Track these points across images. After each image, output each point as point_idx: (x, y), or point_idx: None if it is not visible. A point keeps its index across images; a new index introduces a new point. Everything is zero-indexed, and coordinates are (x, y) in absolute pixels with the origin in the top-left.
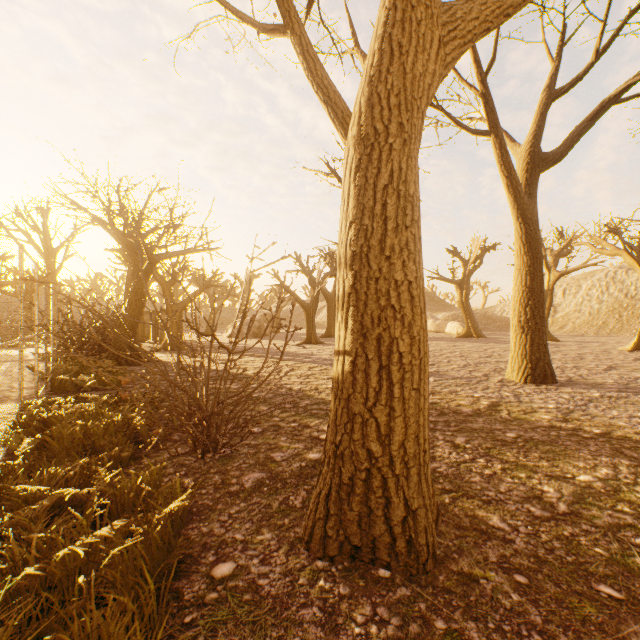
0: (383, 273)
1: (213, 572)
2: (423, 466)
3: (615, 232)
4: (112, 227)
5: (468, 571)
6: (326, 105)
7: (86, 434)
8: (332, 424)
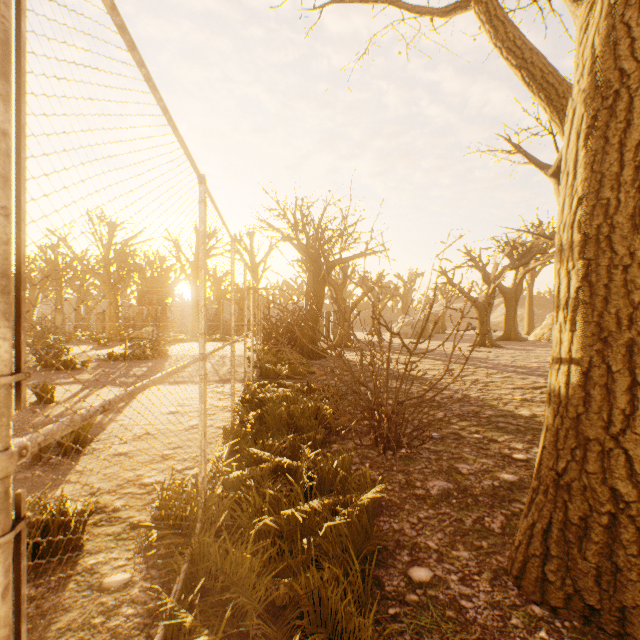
0: (636, 258)
1: (409, 572)
2: None
3: None
4: (298, 241)
5: None
6: (518, 69)
7: (289, 415)
8: (549, 446)
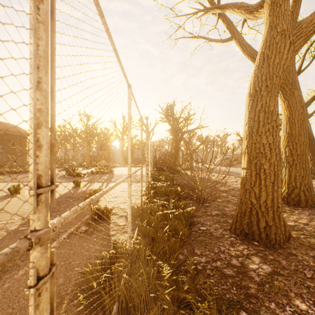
0: (257, 141)
1: (200, 228)
2: (276, 212)
3: None
4: (168, 123)
5: (294, 253)
6: (252, 61)
7: (165, 191)
8: (240, 193)
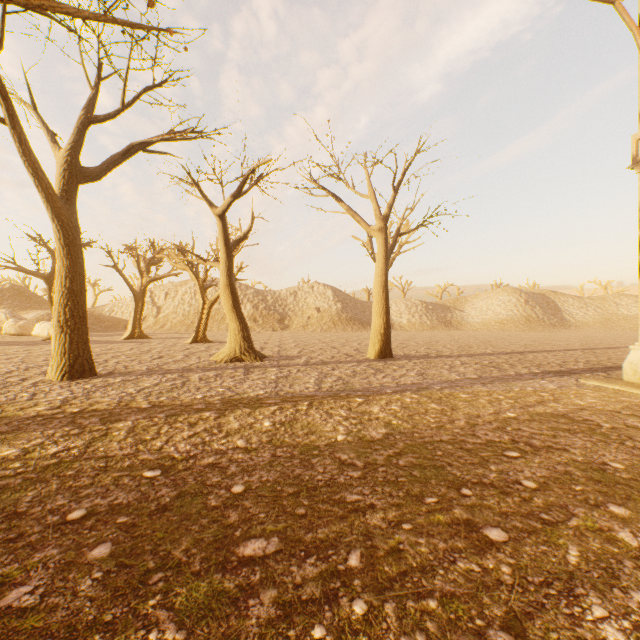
0: None
1: None
2: None
3: (183, 252)
4: None
5: None
6: None
7: None
8: None
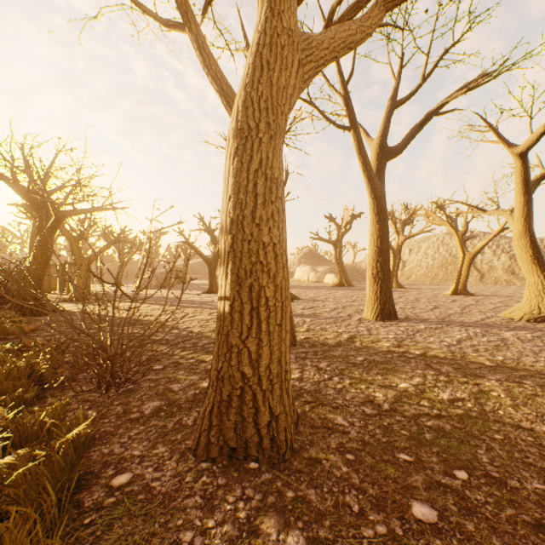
0: (254, 237)
1: (112, 482)
2: (285, 382)
3: (441, 208)
4: (15, 183)
5: (315, 456)
6: (220, 94)
7: None
8: (216, 355)
